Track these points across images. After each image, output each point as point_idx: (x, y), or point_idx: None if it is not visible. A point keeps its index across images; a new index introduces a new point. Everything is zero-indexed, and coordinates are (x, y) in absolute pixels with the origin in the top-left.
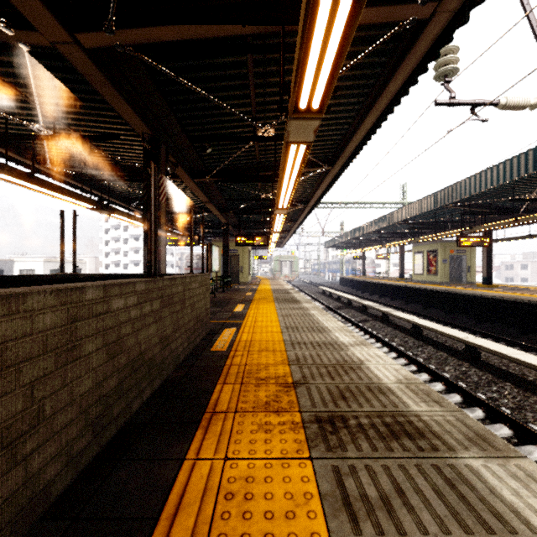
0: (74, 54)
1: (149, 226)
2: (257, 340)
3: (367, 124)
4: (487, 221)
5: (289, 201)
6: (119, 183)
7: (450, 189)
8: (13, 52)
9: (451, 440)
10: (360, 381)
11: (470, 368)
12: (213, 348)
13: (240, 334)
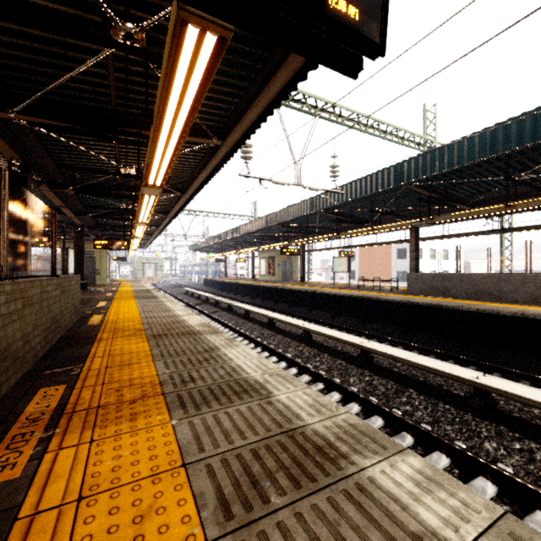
0: None
1: (53, 247)
2: (121, 318)
3: (202, 177)
4: (302, 237)
5: (147, 219)
6: None
7: (274, 214)
8: None
9: (204, 333)
10: (180, 326)
11: (266, 331)
12: (89, 324)
13: (107, 317)
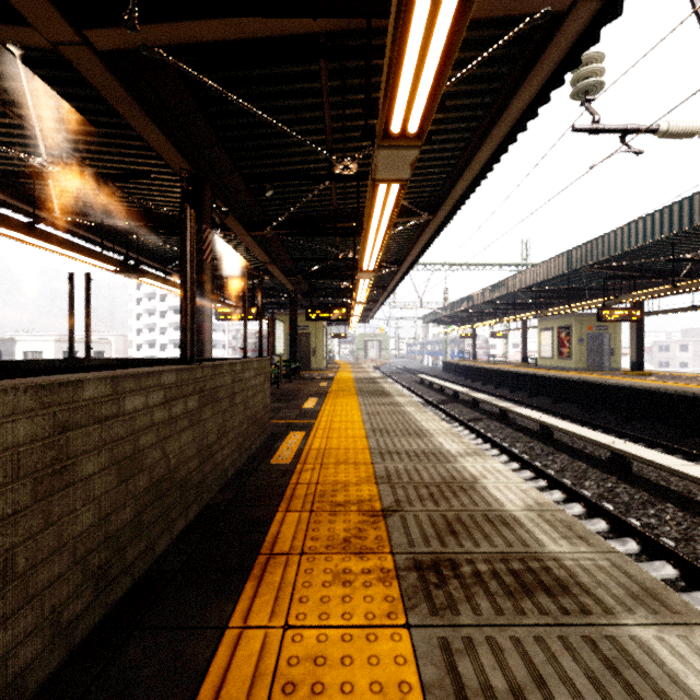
0: (83, 60)
1: (184, 293)
2: (333, 448)
3: (480, 158)
4: (636, 287)
5: (376, 261)
6: (152, 237)
7: (588, 245)
8: (3, 58)
9: (608, 598)
10: (474, 507)
11: (618, 484)
12: (274, 460)
13: (311, 439)
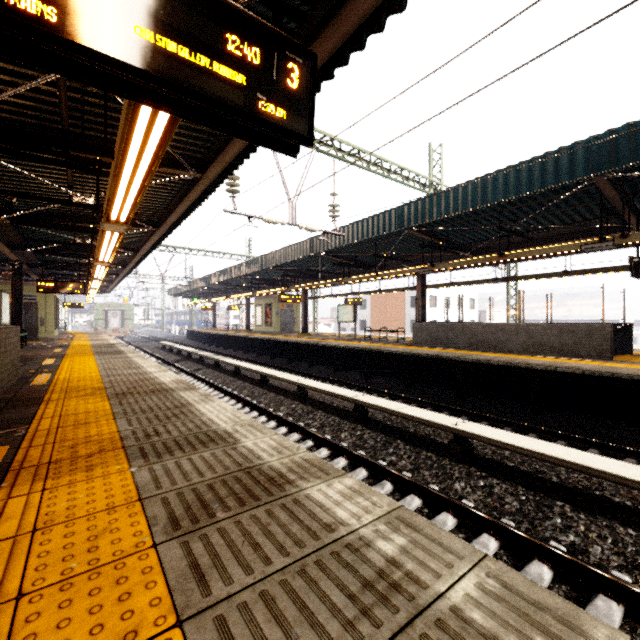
0: None
1: None
2: (75, 377)
3: (179, 211)
4: (304, 282)
5: (110, 258)
6: None
7: (270, 255)
8: None
9: (177, 390)
10: (149, 383)
11: (257, 389)
12: (33, 384)
13: (57, 376)
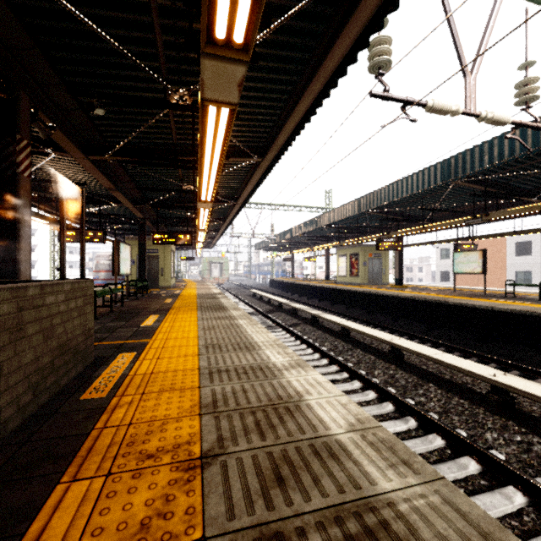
0: None
1: None
2: (161, 370)
3: (300, 109)
4: (399, 228)
5: (213, 192)
6: None
7: (371, 195)
8: None
9: None
10: (301, 435)
11: (397, 371)
12: (86, 394)
13: (139, 362)
